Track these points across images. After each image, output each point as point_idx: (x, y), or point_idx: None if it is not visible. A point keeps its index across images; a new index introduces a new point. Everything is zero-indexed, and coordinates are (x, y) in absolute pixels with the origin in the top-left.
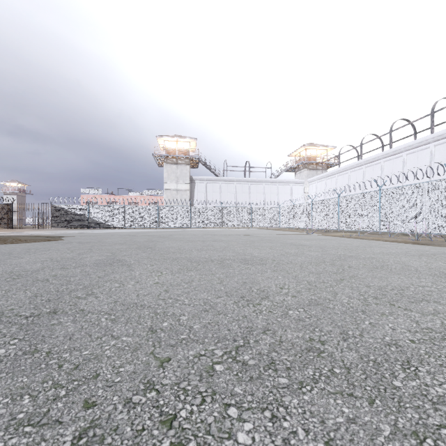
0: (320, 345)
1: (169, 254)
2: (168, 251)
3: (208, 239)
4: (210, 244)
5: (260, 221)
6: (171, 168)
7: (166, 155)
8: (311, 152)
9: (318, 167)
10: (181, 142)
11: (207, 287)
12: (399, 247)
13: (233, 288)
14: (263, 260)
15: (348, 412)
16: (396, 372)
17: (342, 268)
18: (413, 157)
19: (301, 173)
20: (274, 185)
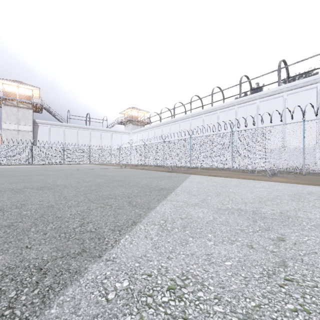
0: (17, 223)
1: None
2: None
3: (34, 174)
4: (30, 177)
5: (97, 159)
6: (10, 110)
7: (5, 97)
8: (135, 113)
9: (138, 123)
10: (23, 88)
11: None
12: (155, 174)
13: (2, 205)
14: (57, 186)
15: None
16: (40, 226)
17: (101, 187)
18: (183, 124)
19: (128, 126)
20: (109, 133)
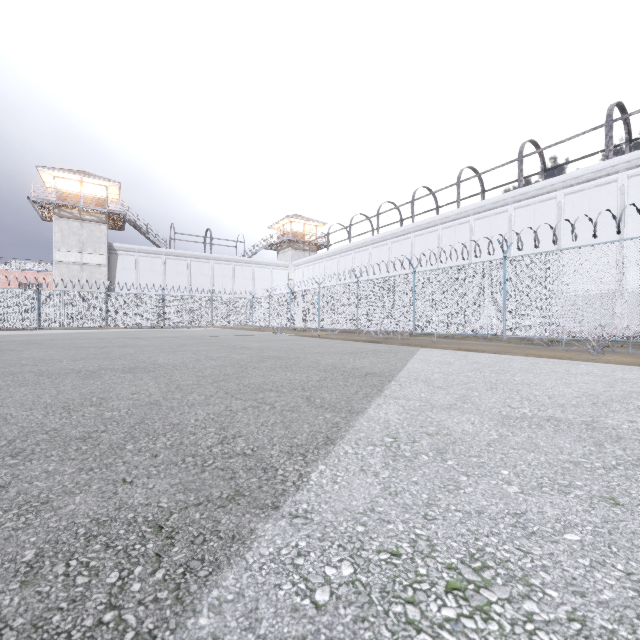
0: (98, 434)
1: (12, 367)
2: (13, 364)
3: (114, 344)
4: (108, 351)
5: (226, 318)
6: (68, 227)
7: (59, 203)
8: (298, 227)
9: (305, 247)
10: (90, 184)
11: (26, 402)
12: (346, 346)
13: (66, 400)
14: (159, 367)
15: (52, 468)
16: (142, 440)
17: (244, 370)
18: (398, 247)
19: (285, 254)
20: (249, 267)
